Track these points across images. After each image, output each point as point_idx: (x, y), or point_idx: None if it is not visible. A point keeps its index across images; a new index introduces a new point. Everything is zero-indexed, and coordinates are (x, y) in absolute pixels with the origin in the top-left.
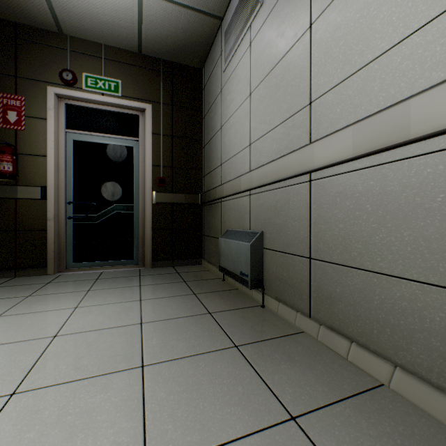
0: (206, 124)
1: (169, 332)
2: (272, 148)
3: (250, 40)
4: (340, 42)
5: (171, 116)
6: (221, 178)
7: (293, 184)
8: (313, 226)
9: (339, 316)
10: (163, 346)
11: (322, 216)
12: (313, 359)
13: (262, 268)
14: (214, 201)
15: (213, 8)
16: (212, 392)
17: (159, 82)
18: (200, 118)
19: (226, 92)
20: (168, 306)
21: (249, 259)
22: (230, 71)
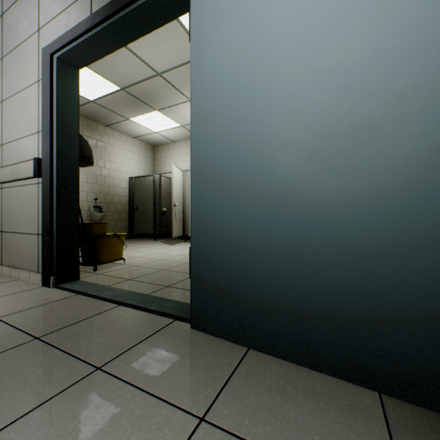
0: None
1: None
2: None
3: None
4: (11, 121)
5: None
6: None
7: None
8: (3, 214)
9: (11, 258)
10: None
11: (6, 208)
12: None
13: None
14: None
15: None
16: None
17: None
18: None
19: None
20: None
21: None
22: None
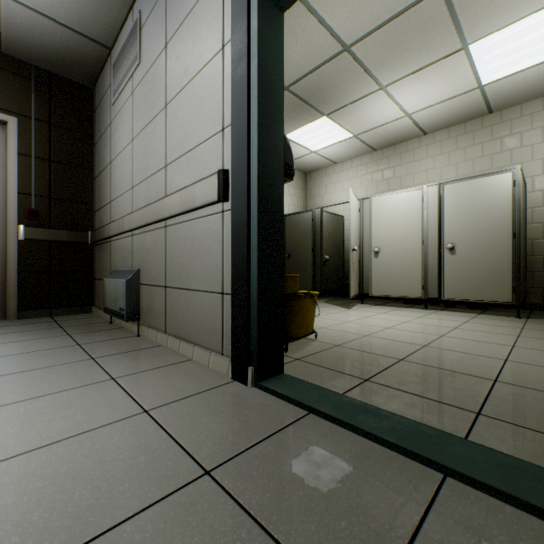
0: (98, 153)
1: (26, 359)
2: (147, 195)
3: (133, 89)
4: (178, 129)
5: (48, 136)
6: (111, 216)
7: (158, 228)
8: (167, 262)
9: (178, 325)
10: (16, 367)
11: (171, 254)
12: (154, 356)
13: (140, 302)
14: (105, 241)
15: (99, 37)
16: (55, 379)
17: (30, 92)
18: (90, 144)
19: (115, 127)
20: (31, 345)
21: (125, 294)
22: (118, 108)
